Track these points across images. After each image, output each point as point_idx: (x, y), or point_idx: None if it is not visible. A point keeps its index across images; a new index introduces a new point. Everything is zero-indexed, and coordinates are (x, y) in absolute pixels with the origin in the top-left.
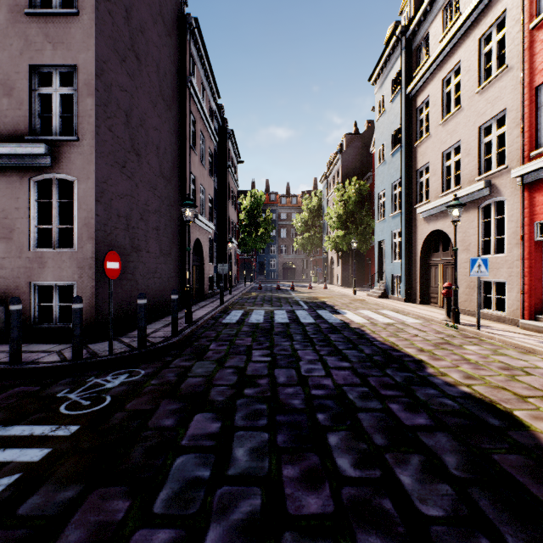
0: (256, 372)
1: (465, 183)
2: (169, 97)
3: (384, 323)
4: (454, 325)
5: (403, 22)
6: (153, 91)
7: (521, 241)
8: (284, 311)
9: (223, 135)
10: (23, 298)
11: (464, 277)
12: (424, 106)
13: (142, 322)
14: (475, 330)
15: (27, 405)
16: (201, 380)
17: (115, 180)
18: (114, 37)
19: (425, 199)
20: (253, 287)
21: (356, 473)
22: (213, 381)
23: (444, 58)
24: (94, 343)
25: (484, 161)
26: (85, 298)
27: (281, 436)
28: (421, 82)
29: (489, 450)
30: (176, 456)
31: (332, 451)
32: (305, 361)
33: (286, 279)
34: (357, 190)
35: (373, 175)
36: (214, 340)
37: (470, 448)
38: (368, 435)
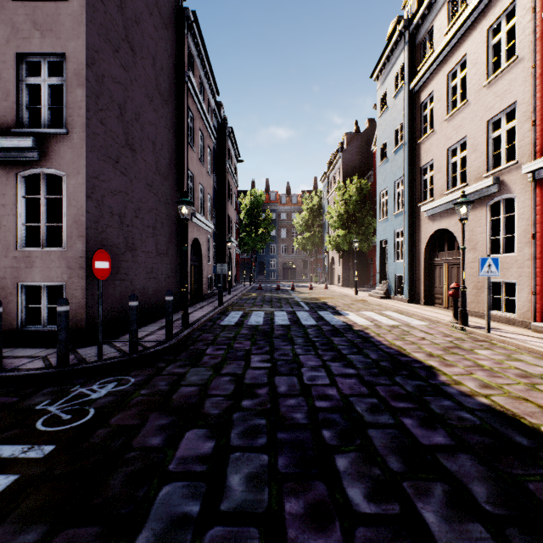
0: (255, 380)
1: (472, 180)
2: (166, 92)
3: (389, 325)
4: (462, 327)
5: (406, 16)
6: (148, 84)
7: (532, 239)
8: (285, 313)
9: (222, 133)
10: (9, 299)
11: (471, 277)
12: (428, 102)
13: (134, 326)
14: (485, 333)
15: (0, 420)
16: (195, 389)
17: (108, 175)
18: (107, 26)
19: (429, 197)
20: (253, 287)
21: (371, 507)
22: (208, 390)
23: (449, 52)
24: (84, 347)
25: (492, 157)
26: (75, 299)
27: (282, 459)
28: (425, 77)
29: (522, 476)
30: (161, 485)
31: (341, 479)
32: (308, 367)
33: (286, 279)
34: (358, 189)
35: (375, 173)
36: (211, 344)
37: (500, 474)
38: (381, 458)
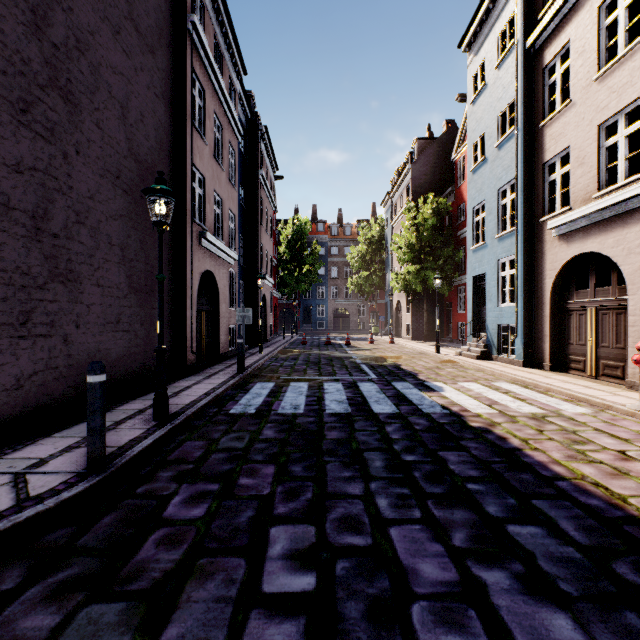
0: None
1: None
2: (150, 33)
3: (527, 415)
4: None
5: None
6: (111, 2)
7: None
8: (340, 385)
9: (253, 133)
10: None
11: None
12: (559, 61)
13: None
14: None
15: None
16: None
17: None
18: None
19: (560, 207)
20: (295, 340)
21: None
22: None
23: None
24: None
25: None
26: None
27: None
28: (553, 23)
29: None
30: None
31: None
32: (425, 596)
33: (337, 330)
34: (435, 210)
35: (456, 190)
36: (189, 476)
37: None
38: None
